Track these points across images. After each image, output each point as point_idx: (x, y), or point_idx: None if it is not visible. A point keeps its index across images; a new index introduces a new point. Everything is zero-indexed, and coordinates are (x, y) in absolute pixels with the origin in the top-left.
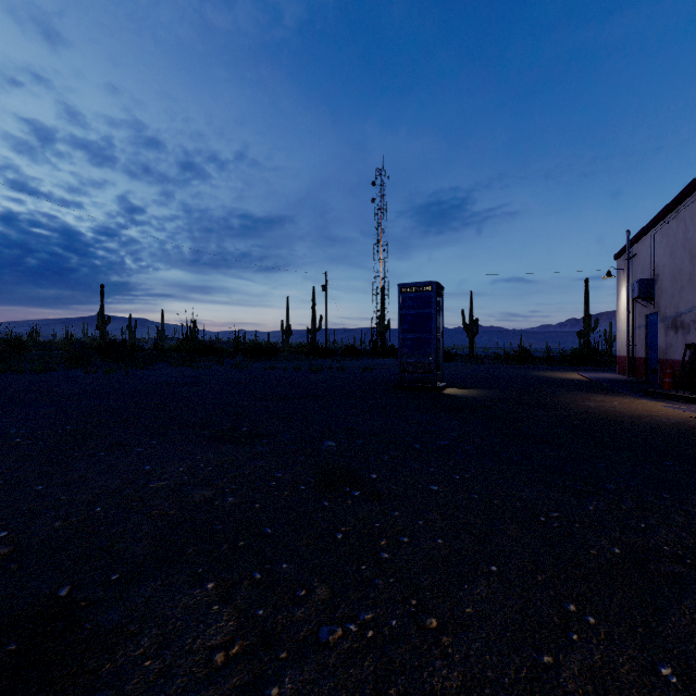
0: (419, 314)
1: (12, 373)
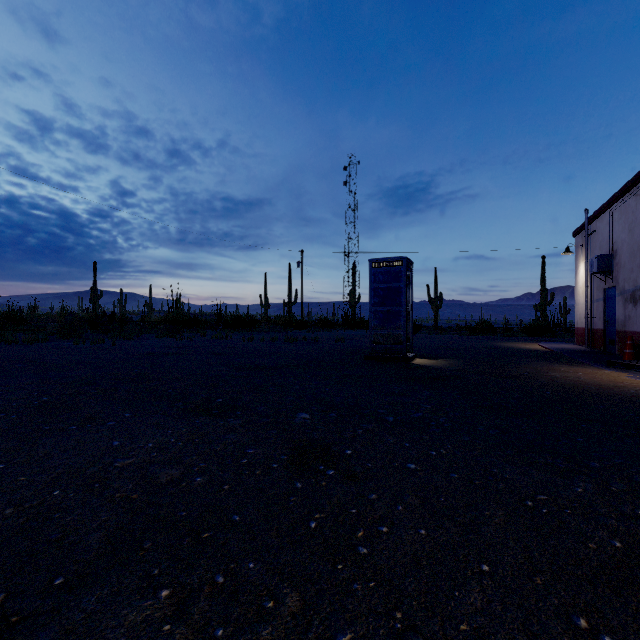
0: (389, 288)
1: (5, 344)
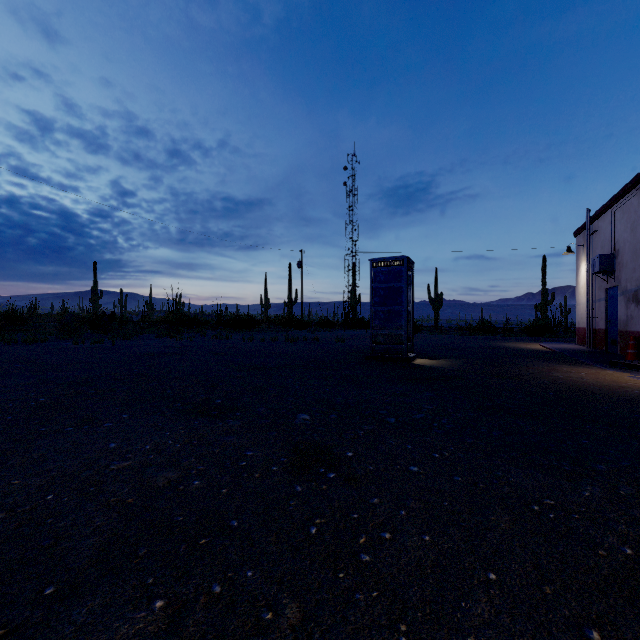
0: (390, 288)
1: (4, 344)
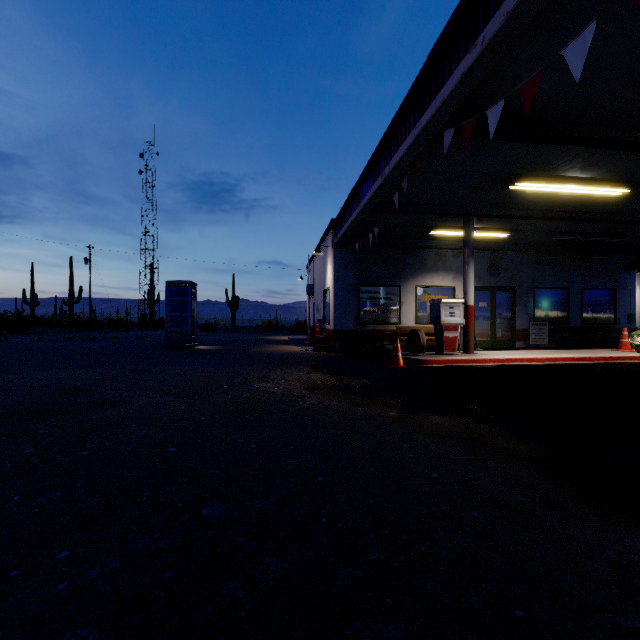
0: (180, 301)
1: None
